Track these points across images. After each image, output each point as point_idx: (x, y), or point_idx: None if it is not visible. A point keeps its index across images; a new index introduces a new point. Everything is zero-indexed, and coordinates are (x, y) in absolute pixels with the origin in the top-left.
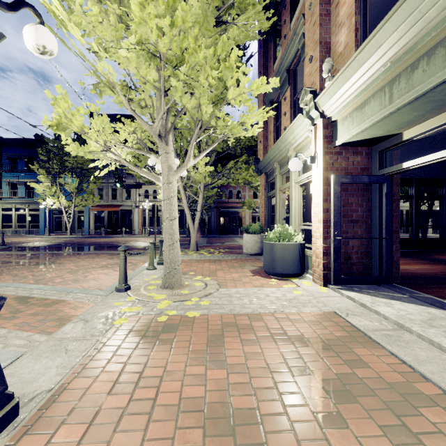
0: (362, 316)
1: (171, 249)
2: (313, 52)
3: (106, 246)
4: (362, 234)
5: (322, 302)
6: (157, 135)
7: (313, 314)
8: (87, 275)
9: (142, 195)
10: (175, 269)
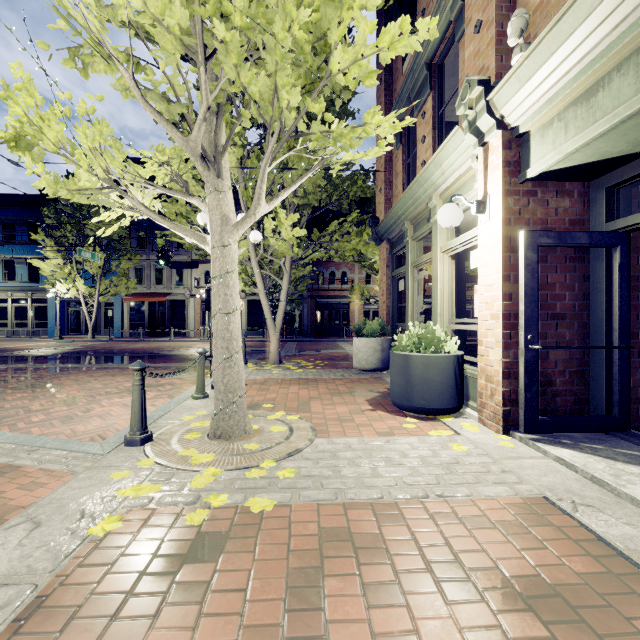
0: (606, 510)
1: (227, 367)
2: (482, 13)
3: (141, 355)
4: (573, 339)
5: (511, 470)
6: (199, 156)
7: (502, 503)
8: (91, 408)
9: (200, 278)
10: (233, 403)
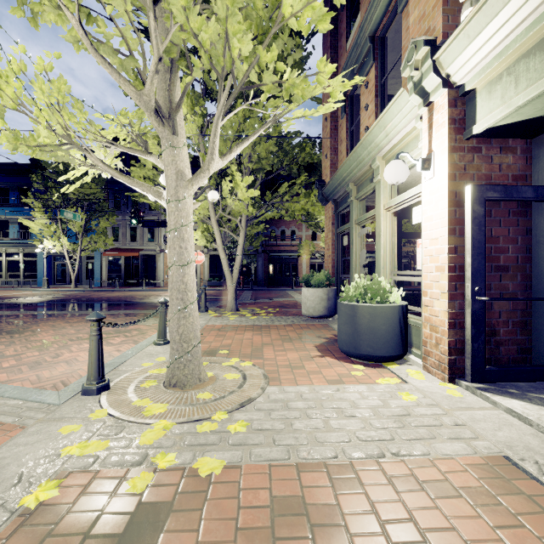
0: None
1: (182, 318)
2: None
3: (115, 303)
4: (516, 291)
5: (464, 423)
6: (153, 111)
7: (462, 462)
8: (61, 353)
9: None
10: (188, 353)
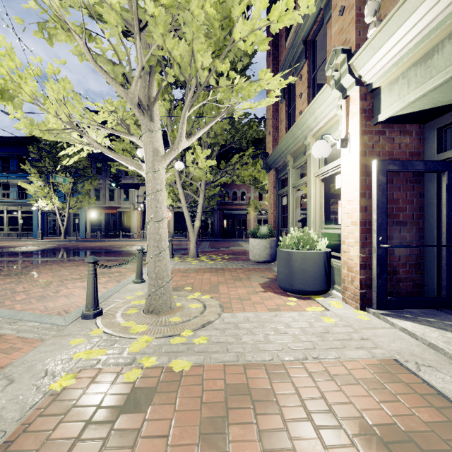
0: (442, 370)
1: (157, 261)
2: (345, 0)
3: (98, 251)
4: (412, 240)
5: (368, 338)
6: (137, 105)
7: (363, 363)
8: (60, 290)
9: (141, 196)
10: (162, 287)
